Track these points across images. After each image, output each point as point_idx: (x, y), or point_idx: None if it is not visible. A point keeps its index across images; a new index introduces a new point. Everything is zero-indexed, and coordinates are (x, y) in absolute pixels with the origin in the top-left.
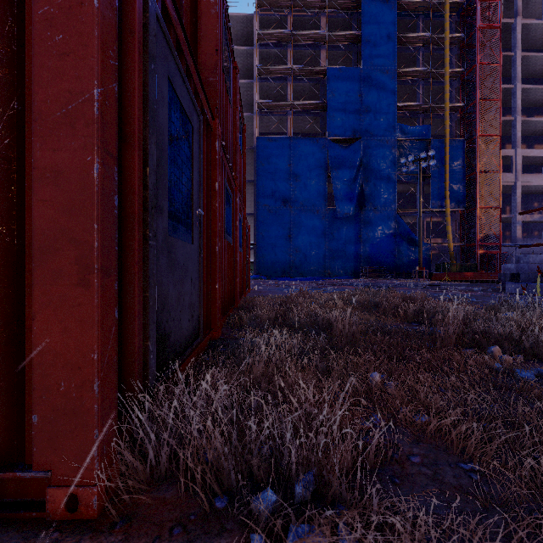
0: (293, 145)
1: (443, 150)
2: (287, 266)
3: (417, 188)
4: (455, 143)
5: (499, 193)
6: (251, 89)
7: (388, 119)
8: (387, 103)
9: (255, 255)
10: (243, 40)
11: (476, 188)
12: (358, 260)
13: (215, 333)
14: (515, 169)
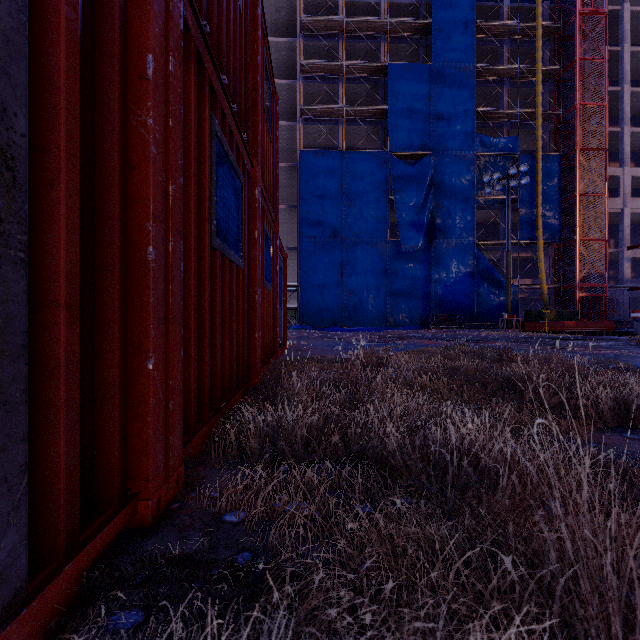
0: (345, 161)
1: (534, 168)
2: (338, 314)
3: (501, 216)
4: (549, 159)
5: (604, 222)
6: (293, 92)
7: (465, 128)
8: (464, 109)
9: (298, 300)
10: (284, 31)
11: (576, 216)
12: (427, 306)
13: (143, 507)
14: (623, 192)
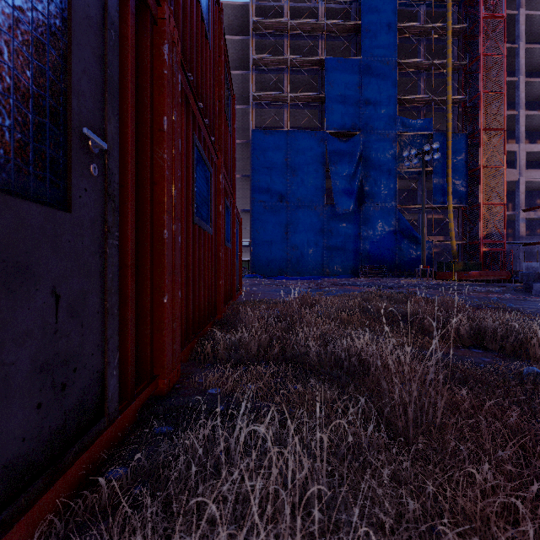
0: (290, 139)
1: (445, 144)
2: (283, 265)
3: (418, 184)
4: (457, 137)
5: (503, 189)
6: (246, 81)
7: (388, 112)
8: (387, 96)
9: (251, 253)
10: (239, 30)
11: (479, 184)
12: (357, 259)
13: (161, 383)
14: (519, 164)
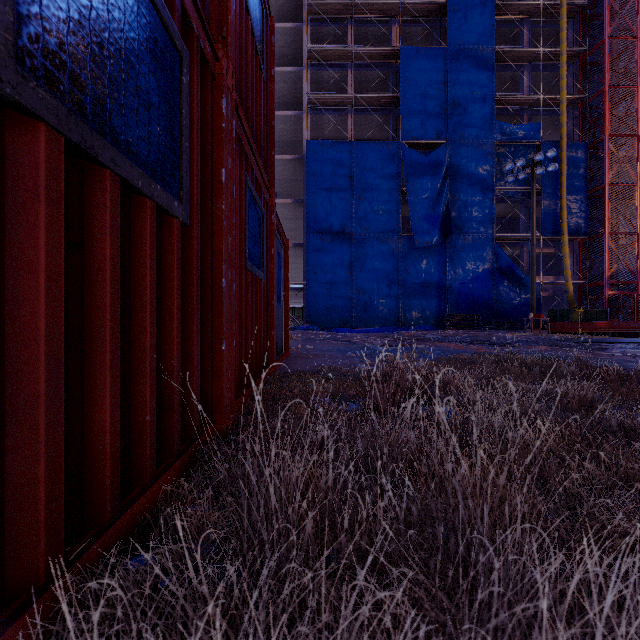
0: (355, 151)
1: (558, 157)
2: (347, 313)
3: (521, 209)
4: (574, 147)
5: (636, 214)
6: (300, 81)
7: (483, 115)
8: (481, 95)
9: (305, 299)
10: (290, 18)
11: (604, 207)
12: (442, 305)
13: None
14: None
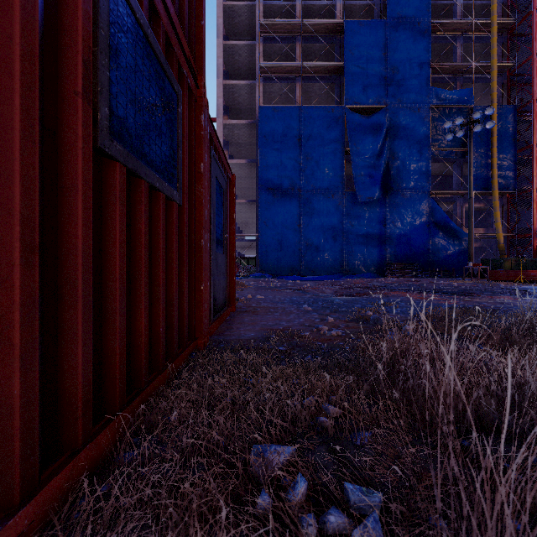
0: (303, 115)
1: (488, 119)
2: (296, 262)
3: (454, 168)
4: (503, 110)
5: None
6: (253, 53)
7: (419, 82)
8: (418, 63)
9: (258, 249)
10: None
11: (532, 165)
12: (383, 255)
13: None
14: None
